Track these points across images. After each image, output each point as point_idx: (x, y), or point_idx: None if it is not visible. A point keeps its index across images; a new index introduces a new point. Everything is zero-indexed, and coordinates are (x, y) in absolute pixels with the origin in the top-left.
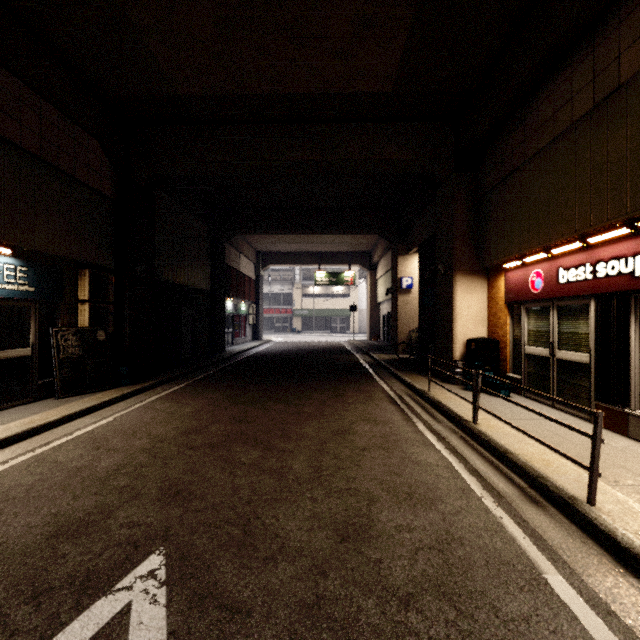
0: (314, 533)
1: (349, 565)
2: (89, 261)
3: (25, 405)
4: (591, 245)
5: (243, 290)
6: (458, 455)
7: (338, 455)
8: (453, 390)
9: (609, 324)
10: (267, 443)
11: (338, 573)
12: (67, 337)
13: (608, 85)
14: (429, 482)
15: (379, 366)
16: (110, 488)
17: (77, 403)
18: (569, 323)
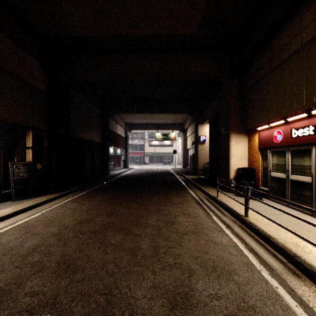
0: (154, 301)
1: None
2: (32, 126)
3: None
4: (313, 115)
5: (118, 142)
6: (240, 238)
7: (168, 238)
8: (230, 196)
9: None
10: (127, 229)
11: None
12: (19, 167)
13: None
14: (225, 258)
15: (189, 182)
16: (26, 263)
17: (23, 204)
18: (298, 159)
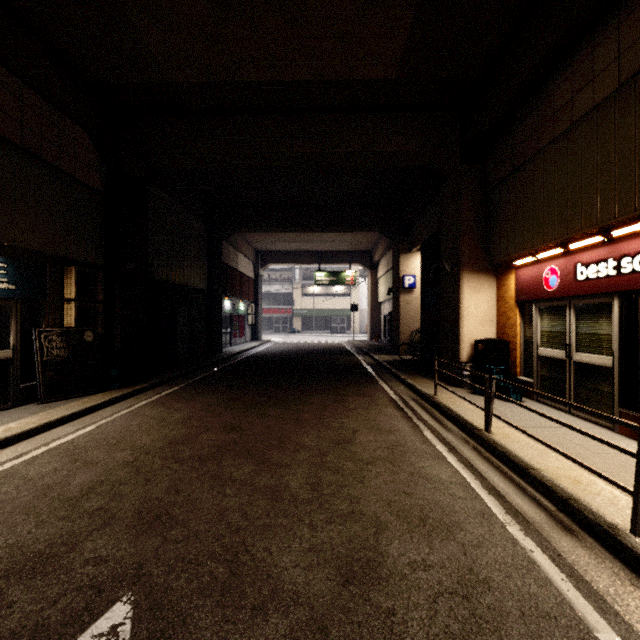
0: (313, 572)
1: (355, 618)
2: (76, 258)
3: (4, 411)
4: (614, 238)
5: (242, 289)
6: (473, 470)
7: (340, 470)
8: (461, 394)
9: (636, 324)
10: (262, 455)
11: (342, 630)
12: (51, 338)
13: (636, 62)
14: (443, 503)
15: (381, 368)
16: (81, 511)
17: (60, 409)
18: (588, 323)
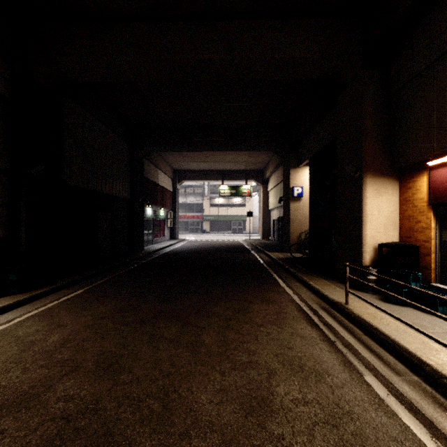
0: None
1: None
2: None
3: None
4: None
5: (162, 199)
6: None
7: None
8: (372, 302)
9: None
10: None
11: None
12: None
13: None
14: None
15: (277, 265)
16: None
17: None
18: None
